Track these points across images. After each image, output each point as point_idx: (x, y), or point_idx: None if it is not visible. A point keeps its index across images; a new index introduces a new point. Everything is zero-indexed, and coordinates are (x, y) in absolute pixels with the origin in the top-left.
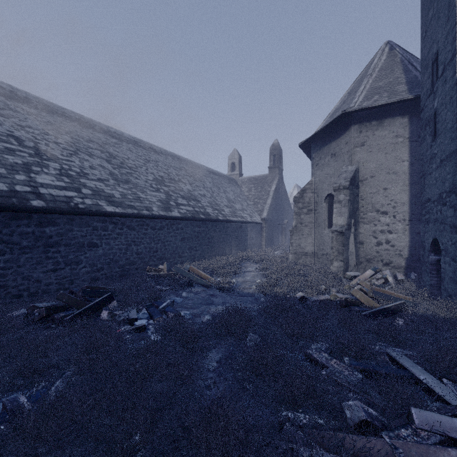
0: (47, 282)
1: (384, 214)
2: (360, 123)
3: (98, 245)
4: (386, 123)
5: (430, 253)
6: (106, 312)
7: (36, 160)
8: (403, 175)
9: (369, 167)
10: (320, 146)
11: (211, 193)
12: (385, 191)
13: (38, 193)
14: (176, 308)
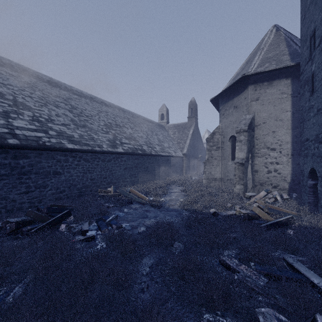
0: (21, 201)
1: (273, 150)
2: (255, 83)
3: (61, 173)
4: (274, 83)
5: (308, 179)
6: (64, 225)
7: (14, 109)
8: (287, 121)
9: (262, 116)
10: (226, 100)
11: (146, 135)
12: (274, 133)
13: (14, 134)
14: (119, 221)
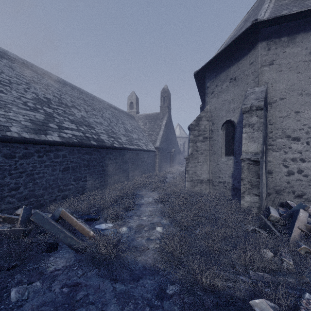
0: None
1: (296, 140)
2: (269, 39)
3: None
4: (298, 38)
5: None
6: None
7: None
8: None
9: (279, 88)
10: (217, 73)
11: (109, 122)
12: (298, 115)
13: None
14: None
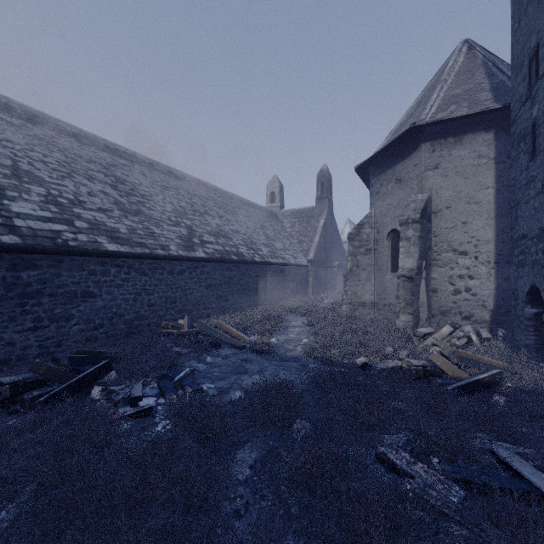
0: (24, 345)
1: (463, 255)
2: (433, 140)
3: (96, 294)
4: (466, 139)
5: (526, 304)
6: (99, 388)
7: (13, 182)
8: (488, 205)
9: (444, 195)
10: (382, 169)
11: (246, 228)
12: (465, 226)
13: (12, 226)
14: (196, 380)
